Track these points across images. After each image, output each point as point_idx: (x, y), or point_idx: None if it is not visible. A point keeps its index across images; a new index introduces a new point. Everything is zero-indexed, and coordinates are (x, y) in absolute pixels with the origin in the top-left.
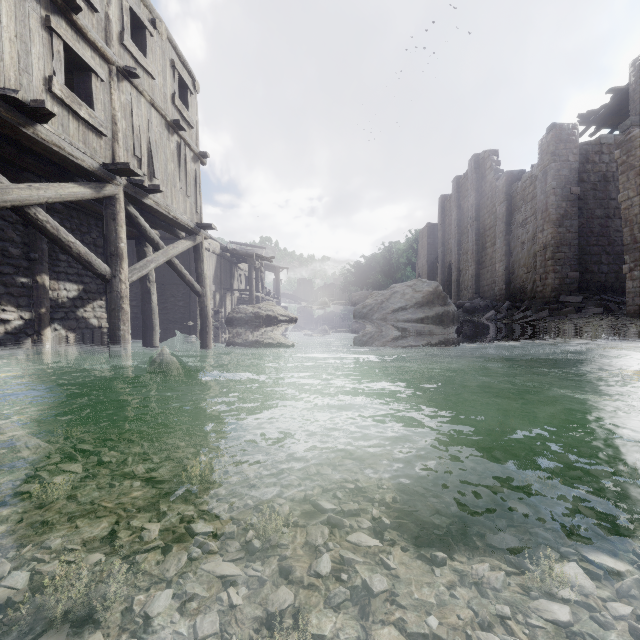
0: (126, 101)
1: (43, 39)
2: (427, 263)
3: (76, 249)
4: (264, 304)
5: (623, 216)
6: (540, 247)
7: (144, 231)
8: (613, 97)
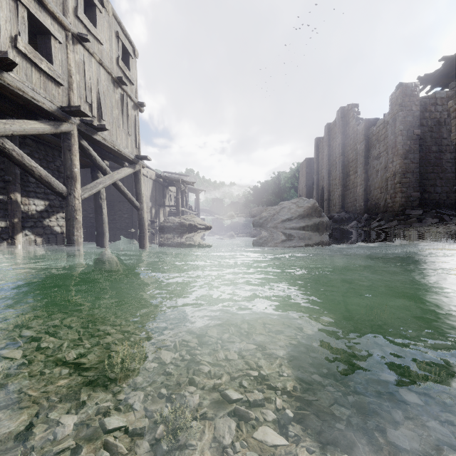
0: (80, 60)
1: (10, 6)
2: (306, 187)
3: (38, 172)
4: (187, 216)
5: (454, 150)
6: (390, 174)
7: (94, 160)
8: (444, 64)
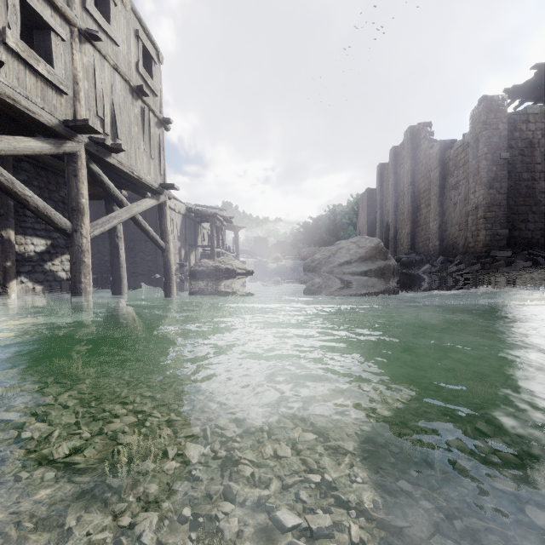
0: (89, 63)
1: None
2: (367, 223)
3: (34, 203)
4: (224, 258)
5: None
6: (472, 207)
7: (108, 189)
8: (537, 72)
